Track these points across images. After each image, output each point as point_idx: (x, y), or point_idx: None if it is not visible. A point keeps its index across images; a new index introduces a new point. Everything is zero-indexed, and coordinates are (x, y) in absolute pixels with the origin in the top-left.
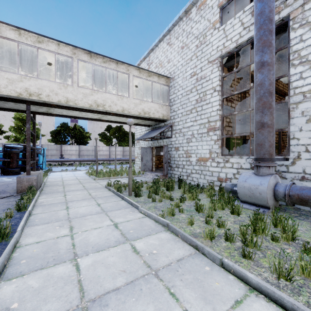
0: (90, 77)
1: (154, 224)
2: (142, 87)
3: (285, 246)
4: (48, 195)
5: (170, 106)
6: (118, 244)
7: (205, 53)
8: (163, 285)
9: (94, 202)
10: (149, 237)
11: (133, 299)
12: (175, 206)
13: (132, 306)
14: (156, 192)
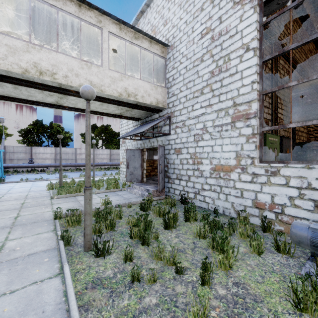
0: (44, 40)
1: None
2: (127, 65)
3: None
4: None
5: (168, 88)
6: None
7: None
8: None
9: None
10: None
11: None
12: None
13: None
14: (143, 240)
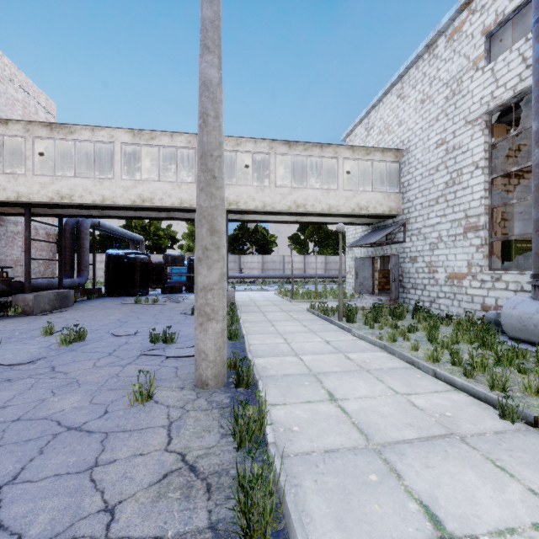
0: (284, 167)
1: (369, 345)
2: (356, 167)
3: (534, 379)
4: (247, 314)
5: (403, 193)
6: (332, 353)
7: (460, 108)
8: (372, 376)
9: (299, 324)
10: (363, 353)
11: (347, 377)
12: (400, 334)
13: (347, 379)
14: (375, 319)
